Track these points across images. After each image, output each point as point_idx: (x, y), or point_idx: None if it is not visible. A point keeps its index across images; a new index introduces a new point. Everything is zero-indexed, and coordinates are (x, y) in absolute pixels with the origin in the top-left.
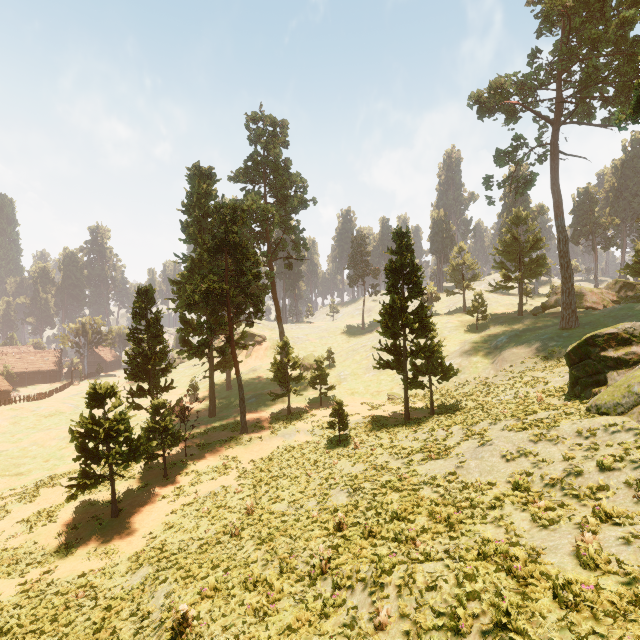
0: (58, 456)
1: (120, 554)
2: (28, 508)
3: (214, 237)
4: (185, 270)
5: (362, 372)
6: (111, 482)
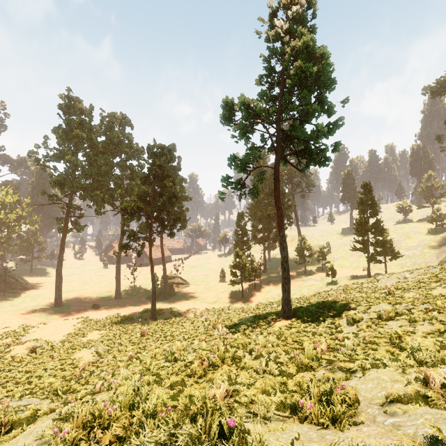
0: (206, 281)
1: (250, 305)
2: (210, 292)
3: (269, 188)
4: (253, 203)
5: (348, 256)
6: (241, 284)
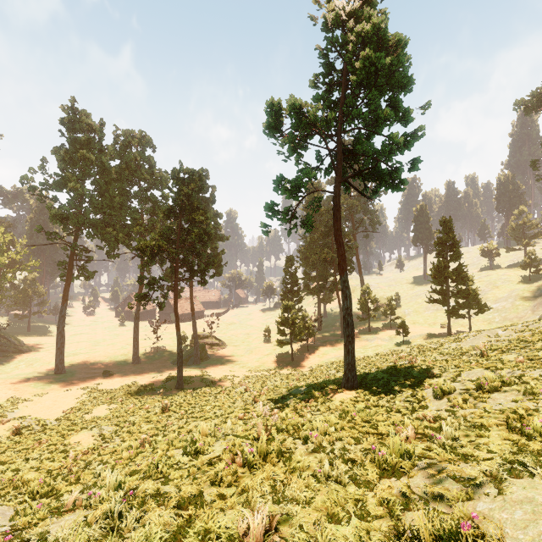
0: (247, 341)
1: (301, 371)
2: (252, 355)
3: (325, 226)
4: (306, 244)
5: (422, 310)
6: (291, 345)
